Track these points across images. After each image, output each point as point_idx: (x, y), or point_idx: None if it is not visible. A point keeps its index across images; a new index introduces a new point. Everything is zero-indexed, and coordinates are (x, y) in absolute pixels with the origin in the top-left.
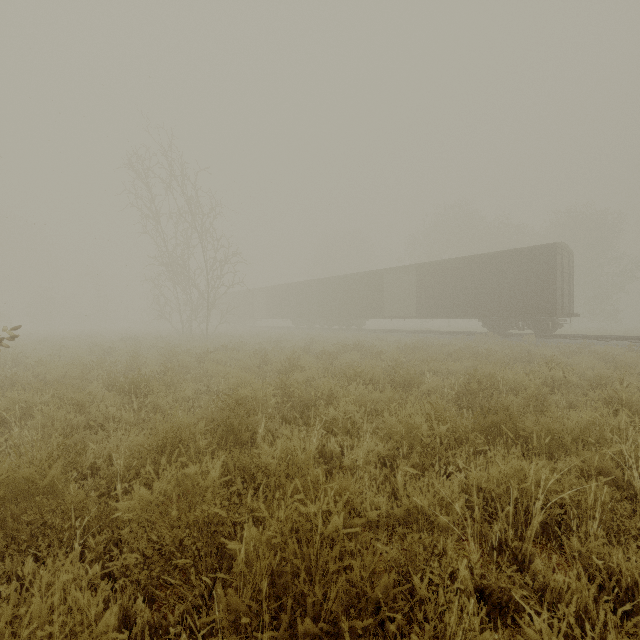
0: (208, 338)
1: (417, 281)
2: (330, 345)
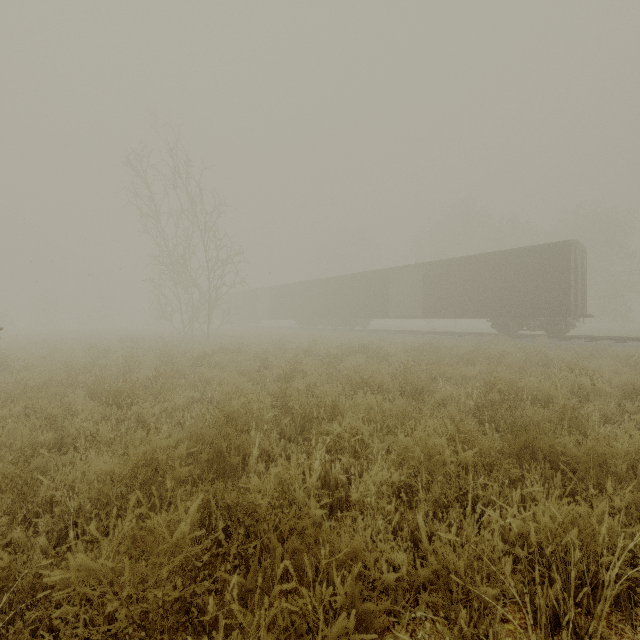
0: (209, 339)
1: (423, 280)
2: (334, 347)
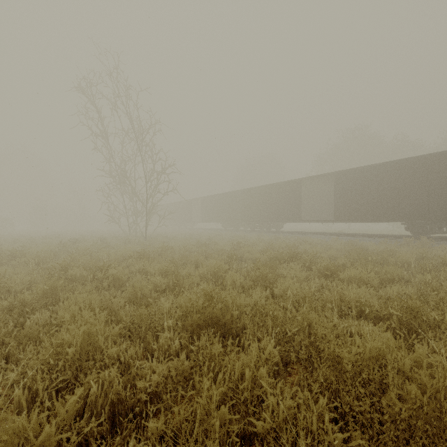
0: (147, 239)
1: (335, 187)
2: (257, 249)
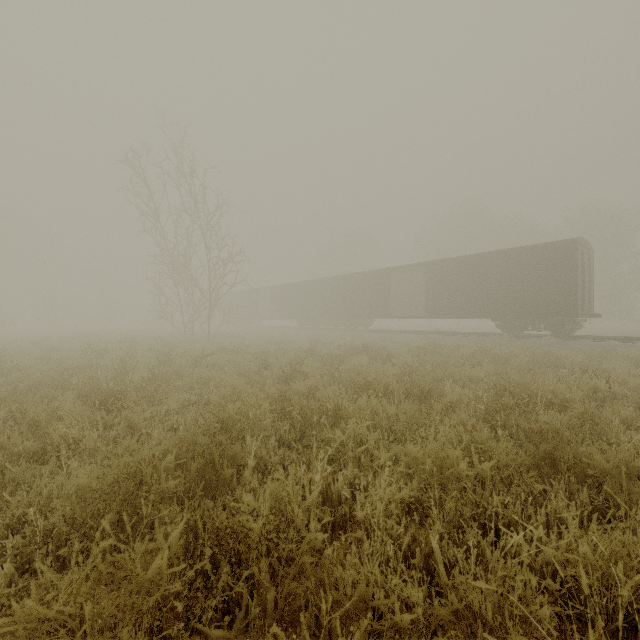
0: (210, 339)
1: (426, 280)
2: (336, 347)
